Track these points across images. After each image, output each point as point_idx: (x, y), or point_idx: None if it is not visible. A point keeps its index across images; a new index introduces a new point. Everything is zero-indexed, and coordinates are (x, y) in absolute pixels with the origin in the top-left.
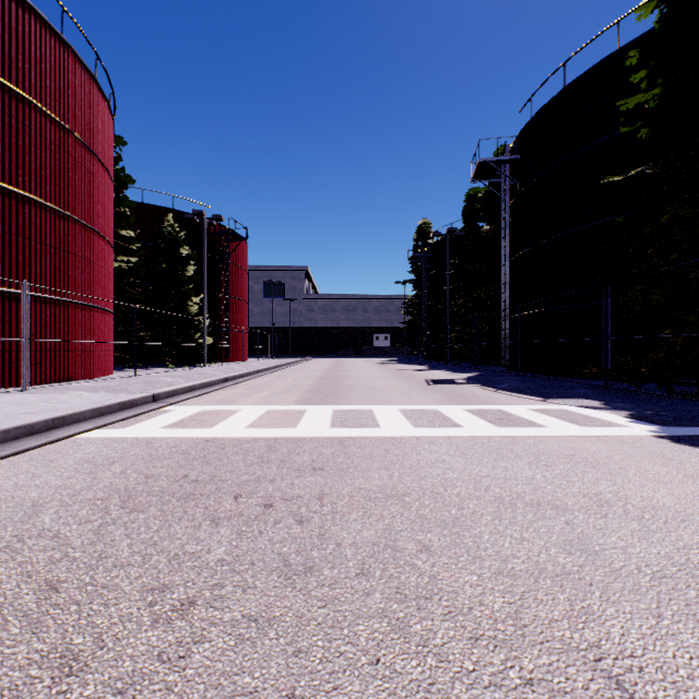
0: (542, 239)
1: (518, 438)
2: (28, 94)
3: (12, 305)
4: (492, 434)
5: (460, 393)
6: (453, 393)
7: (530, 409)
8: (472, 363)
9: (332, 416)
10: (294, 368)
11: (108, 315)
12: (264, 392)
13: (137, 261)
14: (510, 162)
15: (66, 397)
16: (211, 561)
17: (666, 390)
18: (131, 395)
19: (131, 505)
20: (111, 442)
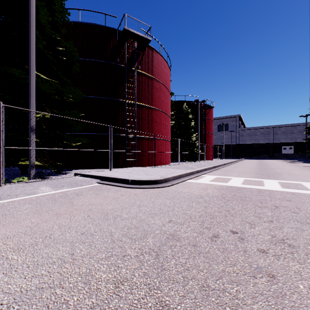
0: None
1: None
2: (153, 76)
3: (150, 141)
4: None
5: None
6: None
7: None
8: None
9: (279, 184)
10: (238, 163)
11: (169, 143)
12: (235, 172)
13: (174, 123)
14: None
15: (171, 169)
16: (268, 215)
17: None
18: (191, 170)
19: (226, 199)
20: (198, 183)
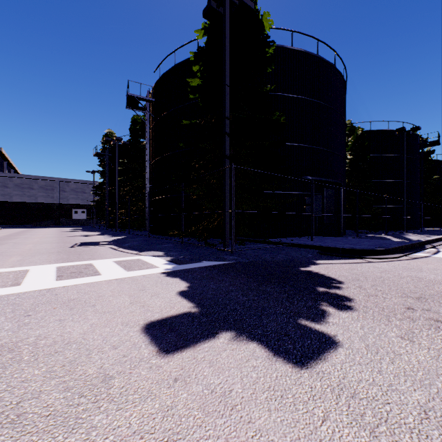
0: (164, 153)
1: (54, 289)
2: None
3: None
4: (36, 288)
5: (83, 253)
6: (77, 253)
7: (115, 261)
8: (134, 229)
9: None
10: None
11: None
12: None
13: None
14: (150, 101)
15: None
16: None
17: (205, 242)
18: None
19: None
20: None
